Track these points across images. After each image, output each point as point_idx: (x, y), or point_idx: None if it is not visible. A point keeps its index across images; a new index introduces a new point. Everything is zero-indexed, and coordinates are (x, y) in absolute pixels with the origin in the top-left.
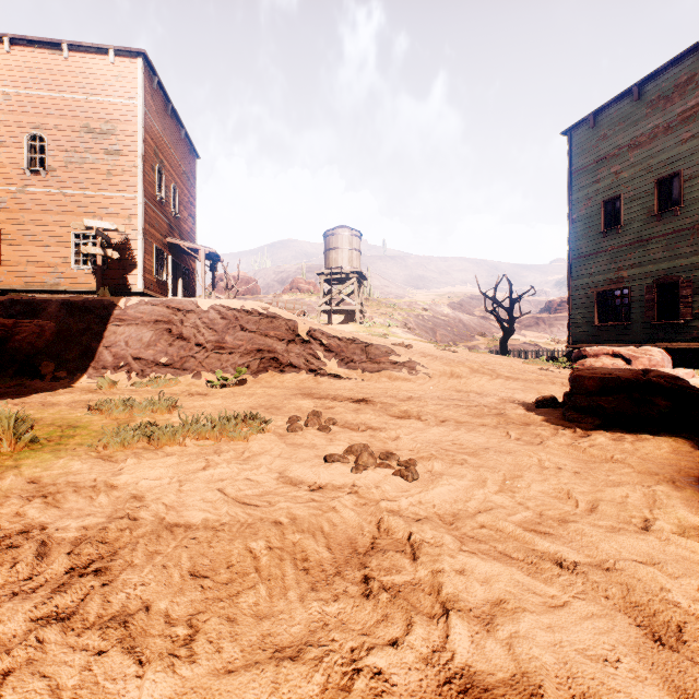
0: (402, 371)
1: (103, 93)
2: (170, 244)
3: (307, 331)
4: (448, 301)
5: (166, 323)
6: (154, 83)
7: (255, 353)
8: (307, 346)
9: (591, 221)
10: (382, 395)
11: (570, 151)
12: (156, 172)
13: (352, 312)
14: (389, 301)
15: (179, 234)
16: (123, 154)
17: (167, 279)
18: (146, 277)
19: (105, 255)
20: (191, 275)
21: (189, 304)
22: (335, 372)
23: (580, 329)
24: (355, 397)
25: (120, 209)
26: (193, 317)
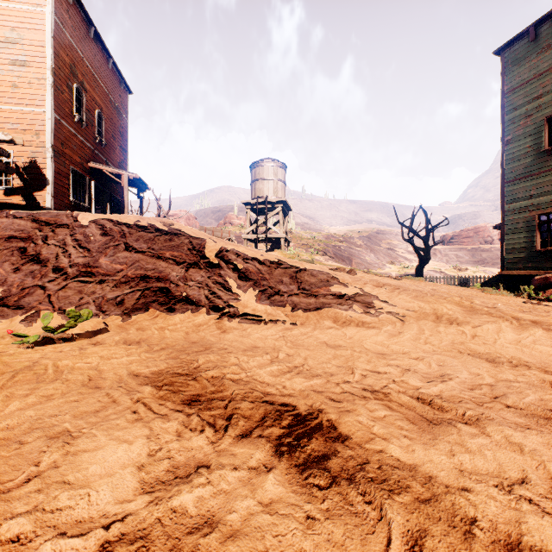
0: (353, 310)
1: None
2: (94, 169)
3: (217, 251)
4: (358, 235)
5: (22, 240)
6: None
7: (136, 281)
8: (214, 272)
9: (531, 139)
10: (351, 388)
11: (504, 69)
12: (74, 91)
13: (277, 241)
14: (309, 234)
15: (106, 162)
16: (31, 65)
17: (90, 204)
18: (59, 200)
19: None
20: (122, 204)
21: (66, 217)
22: (252, 311)
23: (517, 254)
24: (285, 393)
25: (27, 124)
26: (64, 232)
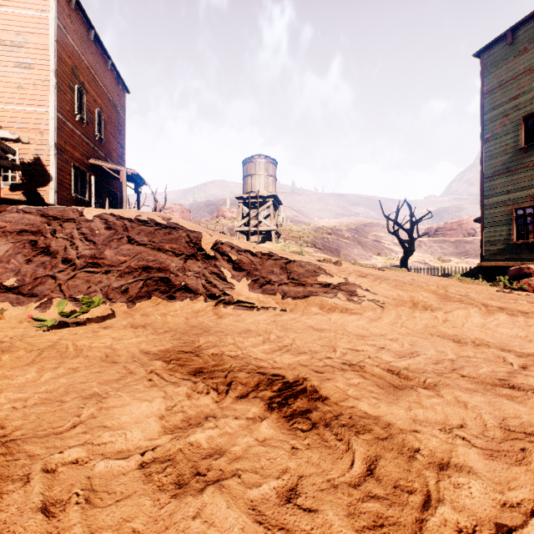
0: (338, 298)
1: (13, 4)
2: (94, 165)
3: (212, 244)
4: (346, 228)
5: (33, 234)
6: (71, 2)
7: (139, 272)
8: (210, 263)
9: (508, 138)
10: (332, 362)
11: (483, 71)
12: (75, 91)
13: (268, 234)
14: (299, 227)
15: (105, 158)
16: (35, 67)
17: (90, 199)
18: (61, 195)
19: (4, 165)
20: (120, 199)
21: (72, 212)
22: (246, 299)
23: (495, 246)
24: (276, 366)
25: (32, 123)
26: (71, 226)
